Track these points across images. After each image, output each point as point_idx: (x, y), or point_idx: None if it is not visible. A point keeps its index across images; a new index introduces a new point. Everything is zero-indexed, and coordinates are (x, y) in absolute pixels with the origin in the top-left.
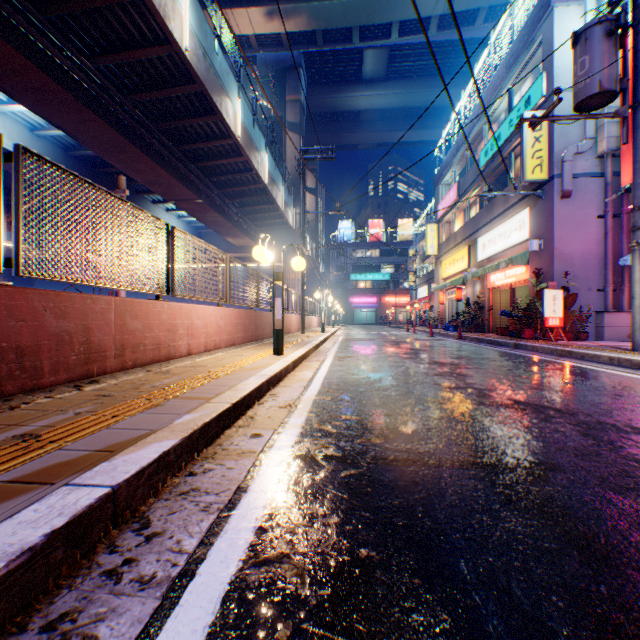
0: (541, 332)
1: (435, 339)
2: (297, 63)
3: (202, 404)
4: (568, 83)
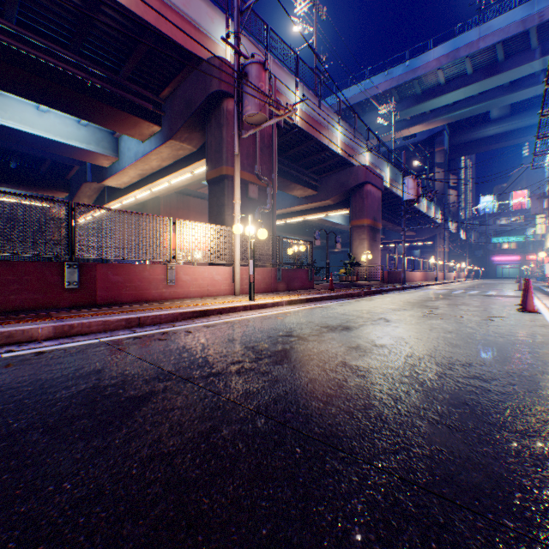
0: (544, 279)
1: (512, 283)
2: (441, 130)
3: (428, 283)
4: None
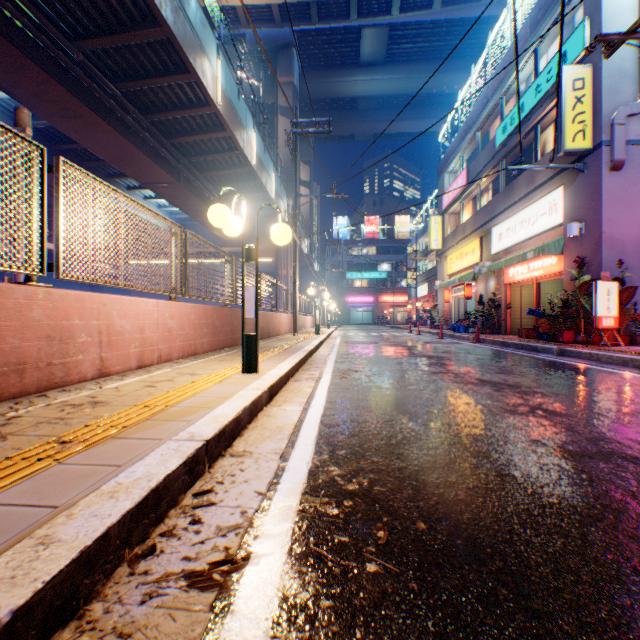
0: (591, 335)
1: (448, 342)
2: (290, 42)
3: None
4: (619, 29)
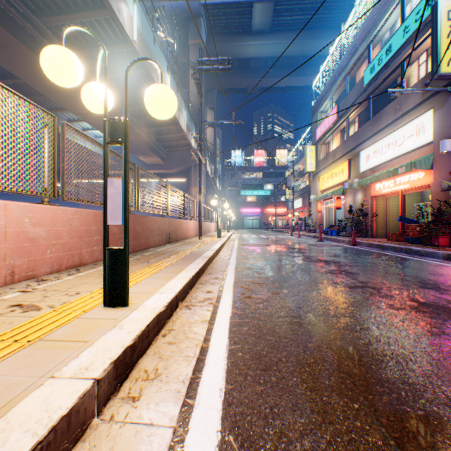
0: None
1: (329, 244)
2: (198, 13)
3: None
4: None
